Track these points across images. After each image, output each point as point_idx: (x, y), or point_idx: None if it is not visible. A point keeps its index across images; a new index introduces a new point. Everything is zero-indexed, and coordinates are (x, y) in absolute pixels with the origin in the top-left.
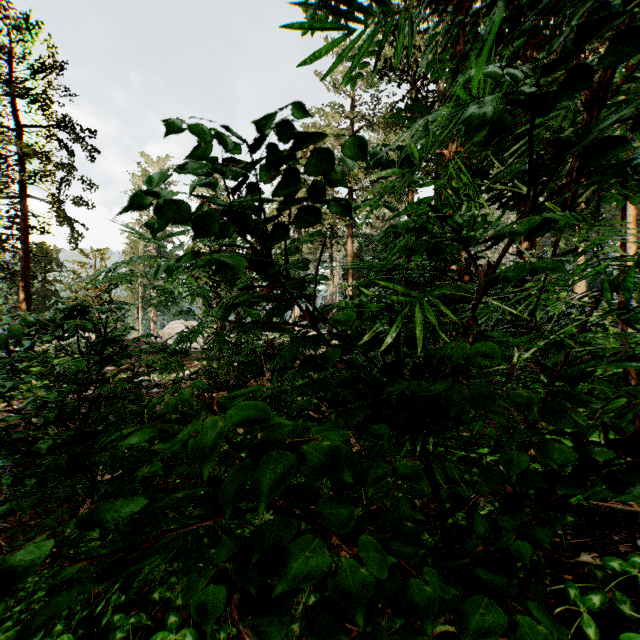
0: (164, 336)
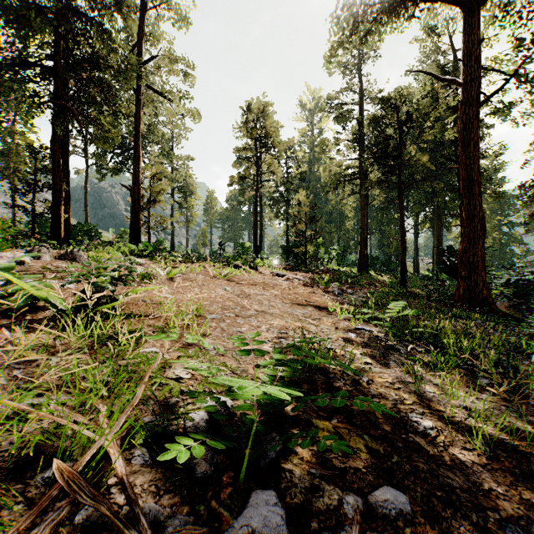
0: None
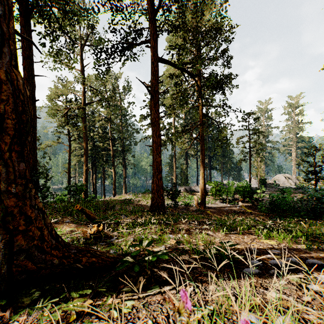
0: (274, 180)
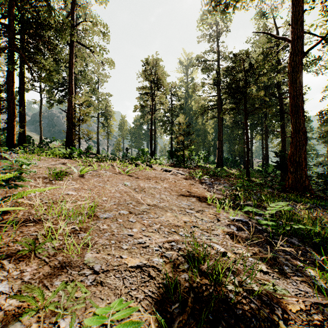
0: None
